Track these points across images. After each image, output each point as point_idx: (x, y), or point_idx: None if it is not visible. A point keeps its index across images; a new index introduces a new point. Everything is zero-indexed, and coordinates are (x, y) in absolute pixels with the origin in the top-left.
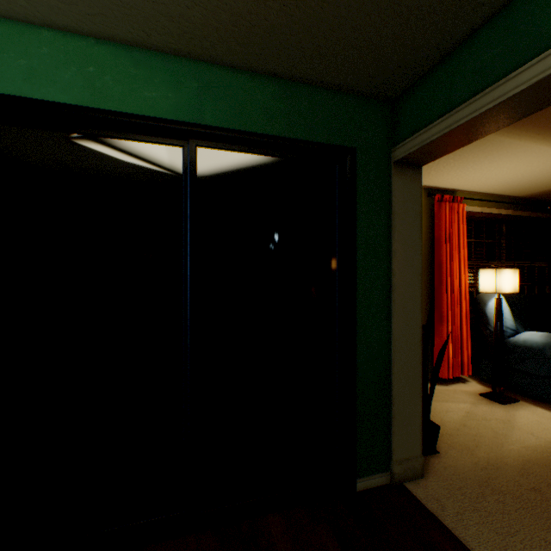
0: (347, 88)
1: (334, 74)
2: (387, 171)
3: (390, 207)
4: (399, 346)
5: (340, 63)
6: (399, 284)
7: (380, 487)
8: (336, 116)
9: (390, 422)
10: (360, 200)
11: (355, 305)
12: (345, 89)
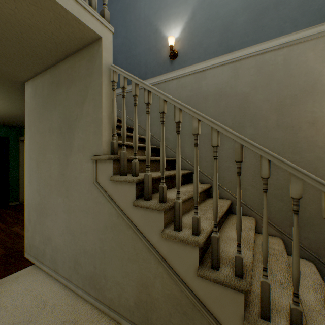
0: (6, 125)
1: (1, 124)
2: (19, 141)
3: (20, 148)
4: (22, 176)
5: (2, 124)
6: (22, 164)
7: (17, 204)
8: (3, 130)
9: (20, 191)
10: (11, 147)
11: (9, 168)
12: (6, 125)
